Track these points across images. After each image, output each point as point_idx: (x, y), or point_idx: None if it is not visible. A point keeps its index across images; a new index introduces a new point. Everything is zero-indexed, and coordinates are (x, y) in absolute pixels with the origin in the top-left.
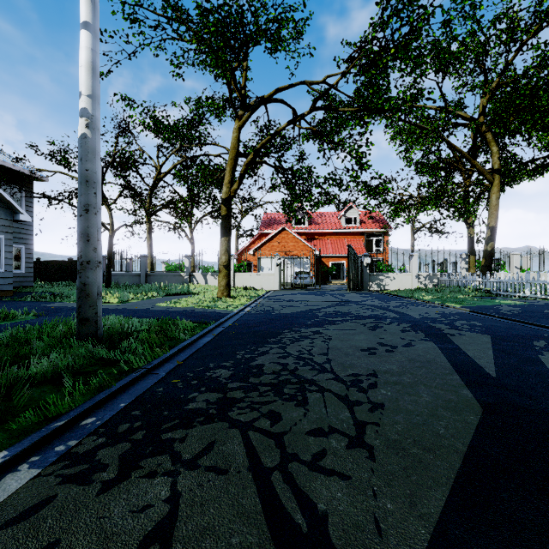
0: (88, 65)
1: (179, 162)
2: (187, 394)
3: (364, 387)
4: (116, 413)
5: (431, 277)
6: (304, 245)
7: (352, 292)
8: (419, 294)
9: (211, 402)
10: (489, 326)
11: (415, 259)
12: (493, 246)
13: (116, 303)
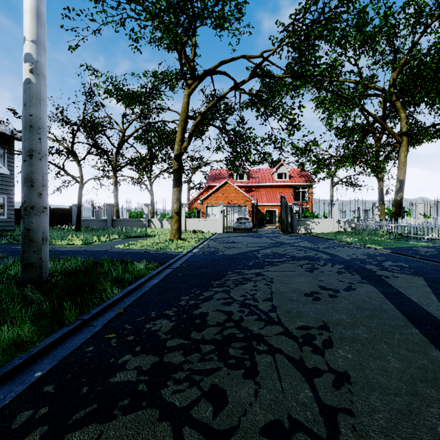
0: (32, 10)
1: (140, 127)
2: (118, 356)
3: (318, 345)
4: (24, 390)
5: (349, 222)
6: (243, 196)
7: (284, 235)
8: (341, 237)
9: (143, 371)
10: (416, 267)
11: (336, 207)
12: (402, 196)
13: (80, 245)
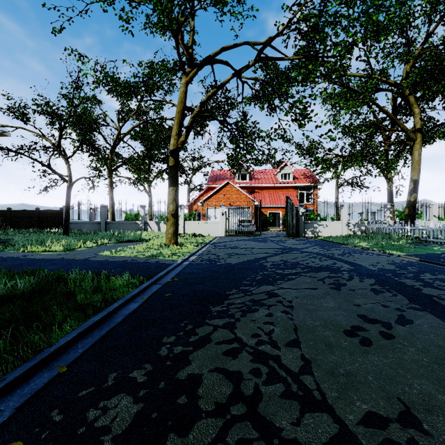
0: None
1: (137, 124)
2: None
3: None
4: None
5: (359, 225)
6: (245, 197)
7: (290, 239)
8: (353, 241)
9: None
10: None
11: (345, 209)
12: (416, 197)
13: (60, 251)
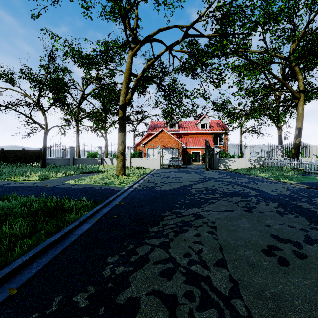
0: None
1: (96, 88)
2: None
3: None
4: None
5: (258, 160)
6: (175, 140)
7: (208, 171)
8: (254, 172)
9: None
10: None
11: (248, 149)
12: (300, 140)
13: (36, 180)
